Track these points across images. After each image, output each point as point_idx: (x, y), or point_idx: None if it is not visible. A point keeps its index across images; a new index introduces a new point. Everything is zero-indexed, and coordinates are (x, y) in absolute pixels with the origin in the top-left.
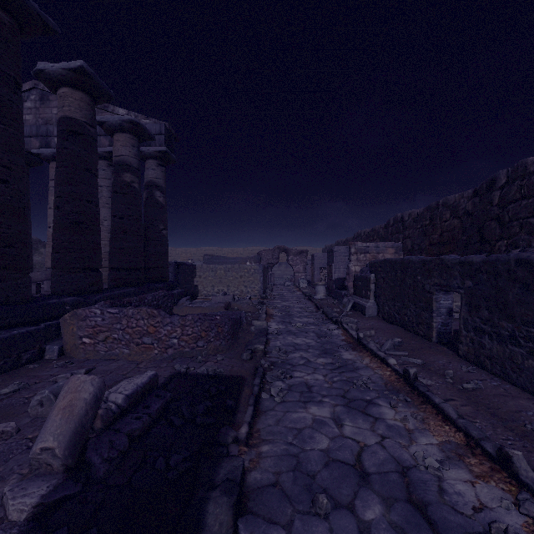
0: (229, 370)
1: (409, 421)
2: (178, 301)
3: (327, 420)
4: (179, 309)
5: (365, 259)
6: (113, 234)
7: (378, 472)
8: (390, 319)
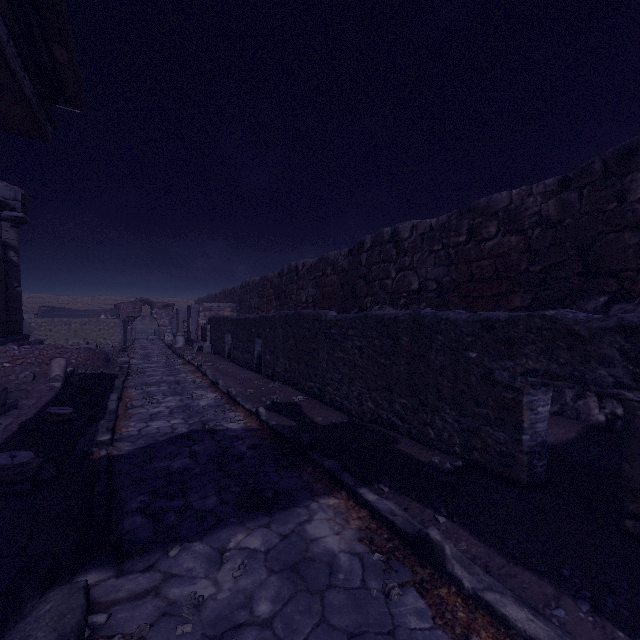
0: (109, 372)
1: (189, 375)
2: None
3: (157, 378)
4: None
5: (211, 315)
6: None
7: (169, 381)
8: (216, 352)
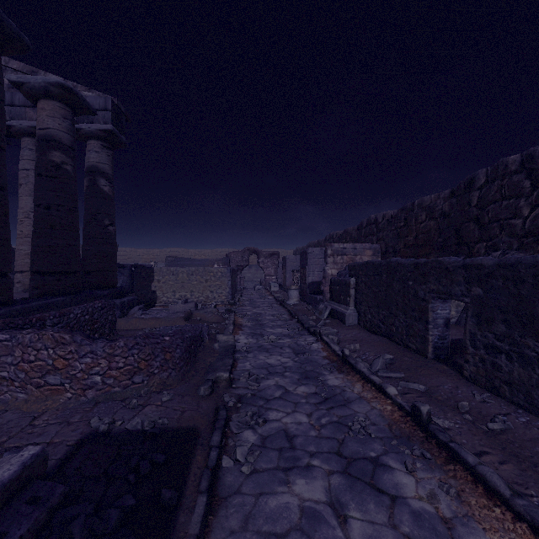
0: (176, 419)
1: (440, 500)
2: (129, 311)
3: (322, 508)
4: (127, 322)
5: (342, 261)
6: (35, 228)
7: None
8: (374, 328)
